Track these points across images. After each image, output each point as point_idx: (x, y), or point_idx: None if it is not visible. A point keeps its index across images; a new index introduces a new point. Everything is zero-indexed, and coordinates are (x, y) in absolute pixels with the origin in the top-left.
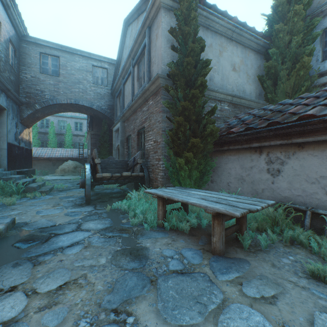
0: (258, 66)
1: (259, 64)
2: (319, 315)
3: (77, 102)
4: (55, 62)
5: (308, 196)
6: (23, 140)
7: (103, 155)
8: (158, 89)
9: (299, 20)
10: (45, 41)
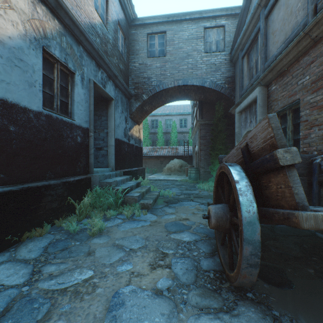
0: None
1: None
2: None
3: (185, 83)
4: (162, 39)
5: None
6: (133, 137)
7: (217, 150)
8: None
9: None
10: (151, 17)
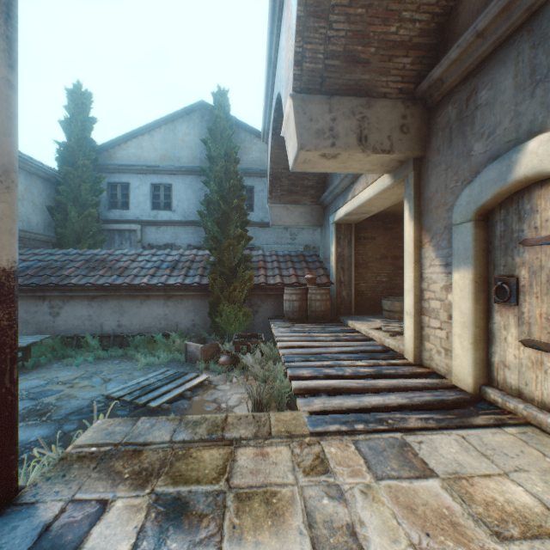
0: (48, 194)
1: (50, 193)
2: (62, 372)
3: None
4: None
5: (77, 328)
6: None
7: None
8: None
9: (89, 171)
10: None
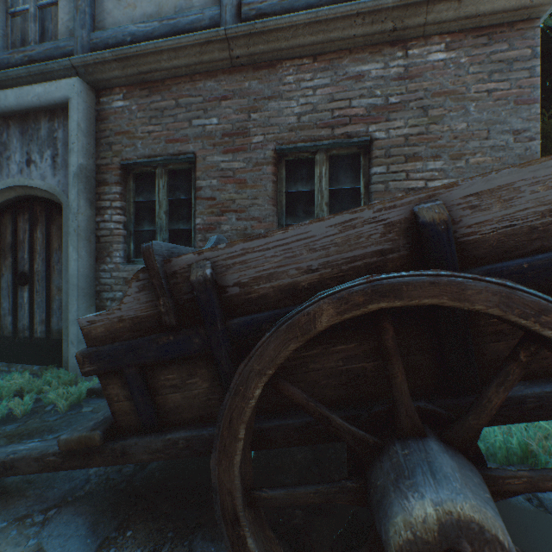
0: None
1: None
2: None
3: None
4: None
5: None
6: None
7: None
8: (517, 19)
9: None
10: None
